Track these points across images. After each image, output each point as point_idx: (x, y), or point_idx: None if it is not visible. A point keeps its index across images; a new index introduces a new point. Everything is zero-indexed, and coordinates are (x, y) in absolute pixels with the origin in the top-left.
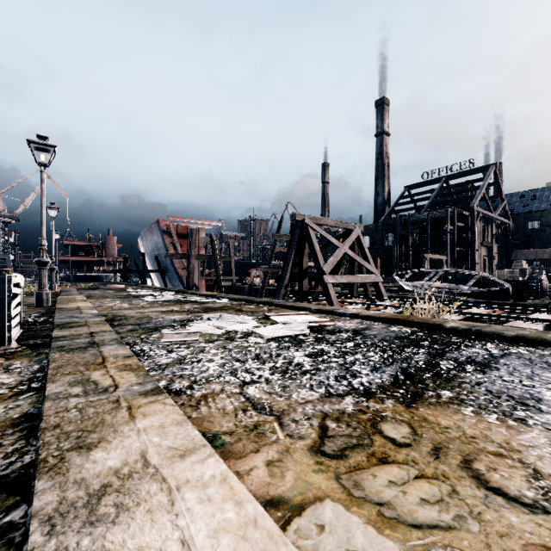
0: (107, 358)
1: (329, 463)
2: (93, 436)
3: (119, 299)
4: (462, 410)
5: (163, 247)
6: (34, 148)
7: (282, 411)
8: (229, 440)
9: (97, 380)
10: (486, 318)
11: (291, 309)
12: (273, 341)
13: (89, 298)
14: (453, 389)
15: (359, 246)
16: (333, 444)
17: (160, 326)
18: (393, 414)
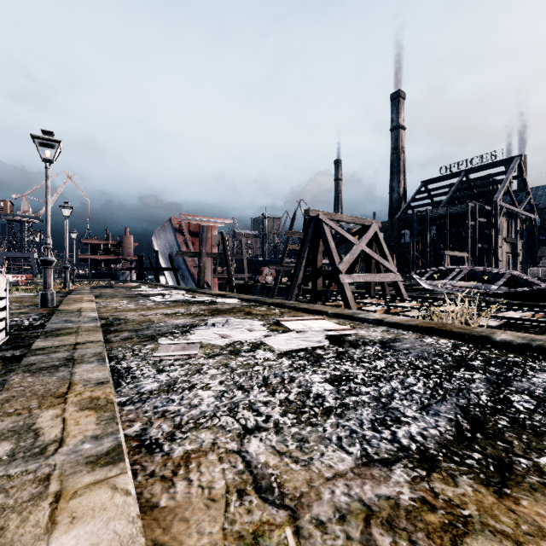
0: (74, 385)
1: None
2: None
3: (127, 298)
4: None
5: (175, 245)
6: (40, 144)
7: (299, 499)
8: None
9: (42, 427)
10: (528, 324)
11: (305, 312)
12: (285, 357)
13: (98, 297)
14: None
15: (376, 243)
16: None
17: (159, 333)
18: (480, 514)
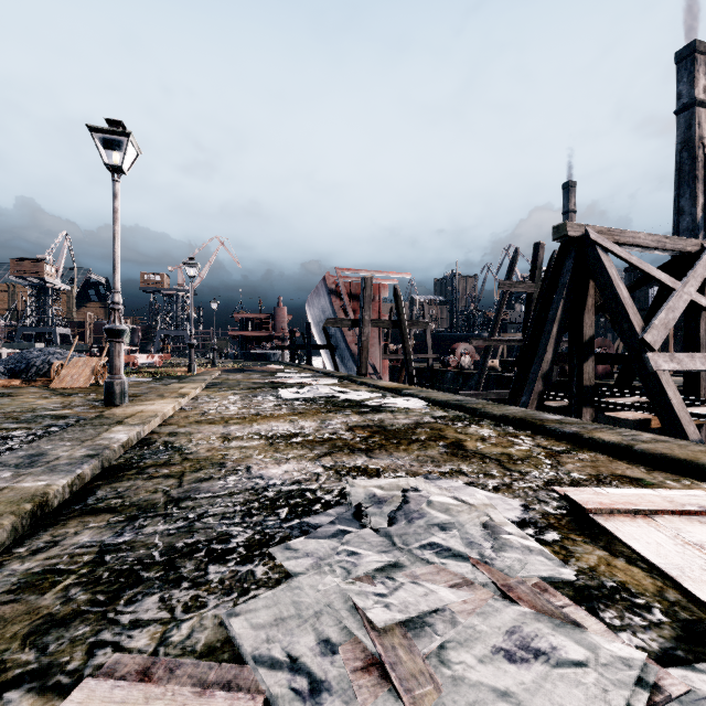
0: None
1: None
2: None
3: (245, 391)
4: None
5: (331, 314)
6: (109, 147)
7: None
8: None
9: None
10: None
11: (621, 456)
12: None
13: (210, 387)
14: None
15: None
16: None
17: (172, 548)
18: None
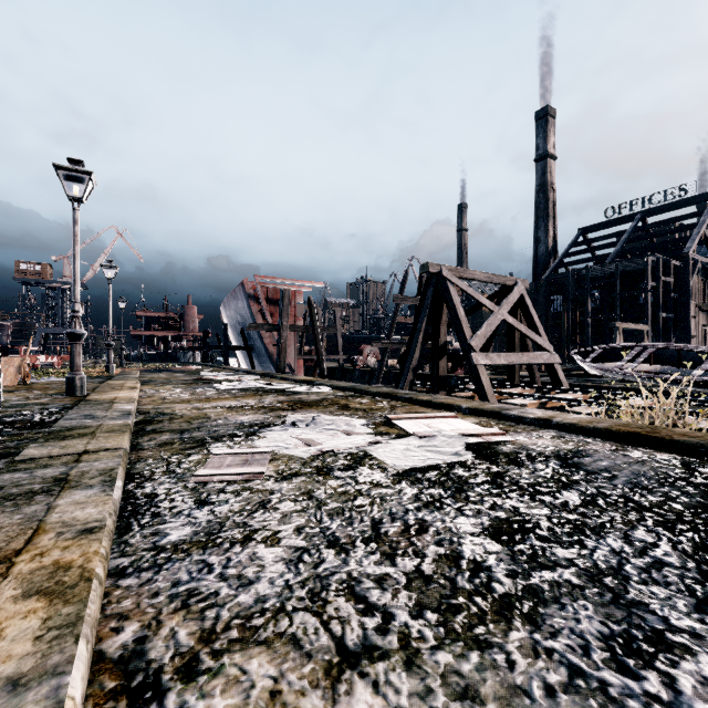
0: (40, 535)
1: None
2: None
3: (183, 385)
4: None
5: (249, 317)
6: (66, 178)
7: None
8: None
9: None
10: None
11: (426, 406)
12: (405, 480)
13: (145, 384)
14: None
15: (523, 310)
16: None
17: (213, 436)
18: None
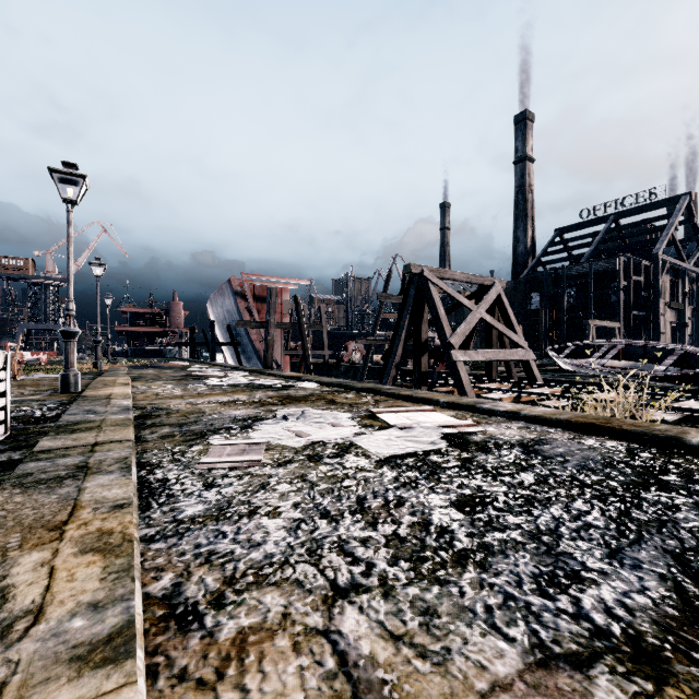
0: (79, 510)
1: None
2: None
3: (173, 381)
4: None
5: (236, 313)
6: (60, 180)
7: None
8: None
9: (15, 584)
10: None
11: (408, 401)
12: (387, 465)
13: (136, 380)
14: None
15: (500, 309)
16: None
17: (210, 429)
18: None
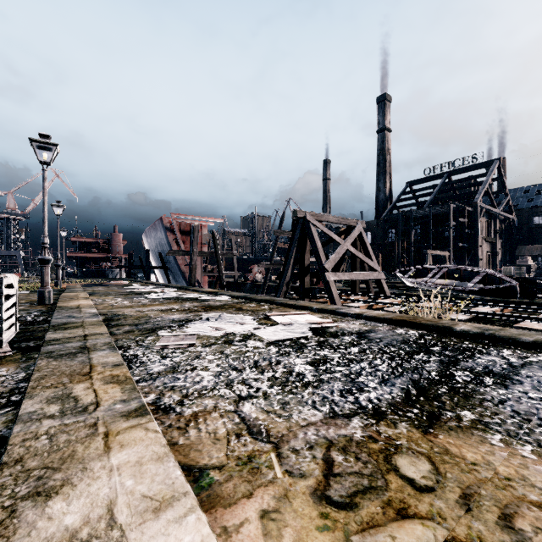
0: (94, 367)
1: (336, 516)
2: (57, 476)
3: (121, 296)
4: (489, 438)
5: (166, 244)
6: (37, 147)
7: (281, 437)
8: (218, 478)
9: (79, 395)
10: (495, 318)
11: (292, 308)
12: (273, 345)
13: (92, 295)
14: (474, 409)
15: (361, 243)
16: (340, 486)
17: (158, 327)
18: (408, 443)
